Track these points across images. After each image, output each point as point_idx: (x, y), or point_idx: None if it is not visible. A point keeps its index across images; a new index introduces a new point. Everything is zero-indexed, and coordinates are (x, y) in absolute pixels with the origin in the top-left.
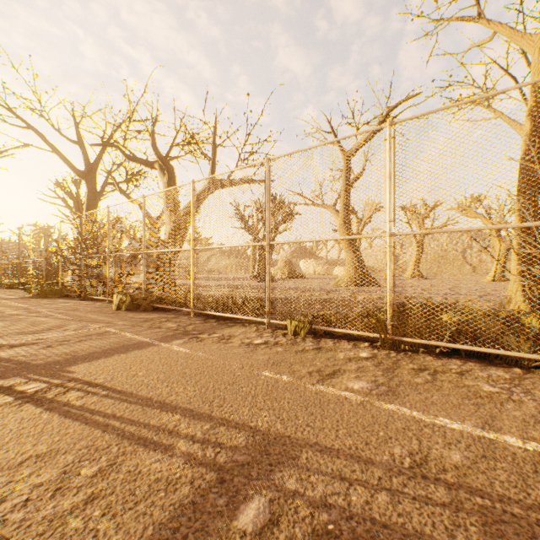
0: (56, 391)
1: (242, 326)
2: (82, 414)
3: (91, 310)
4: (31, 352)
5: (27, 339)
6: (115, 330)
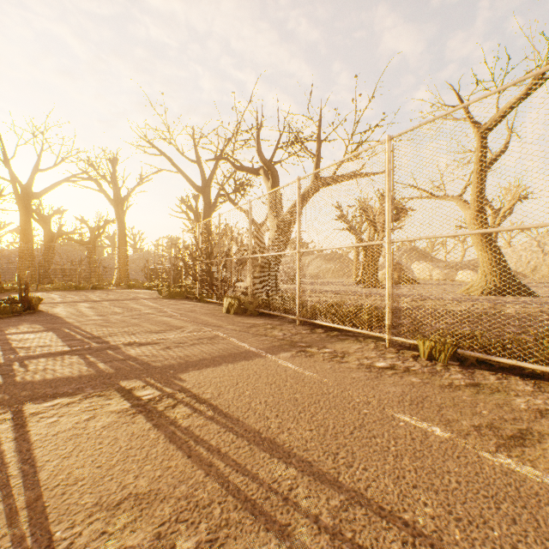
0: (166, 403)
1: (356, 341)
2: (186, 441)
3: (205, 312)
4: (153, 352)
5: (152, 338)
6: (223, 335)
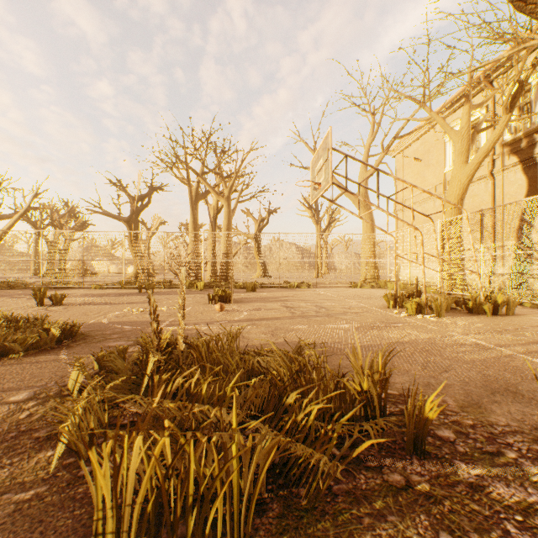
0: None
1: (73, 289)
2: None
3: None
4: None
5: None
6: (14, 292)
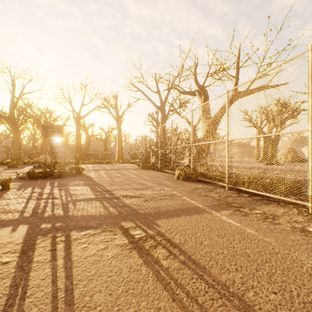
0: (149, 243)
1: (279, 206)
2: (168, 282)
3: (164, 178)
4: (138, 202)
5: (137, 193)
6: (178, 194)
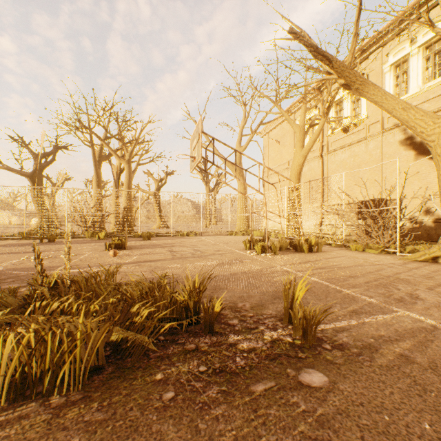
0: None
1: None
2: None
3: None
4: None
5: None
6: None
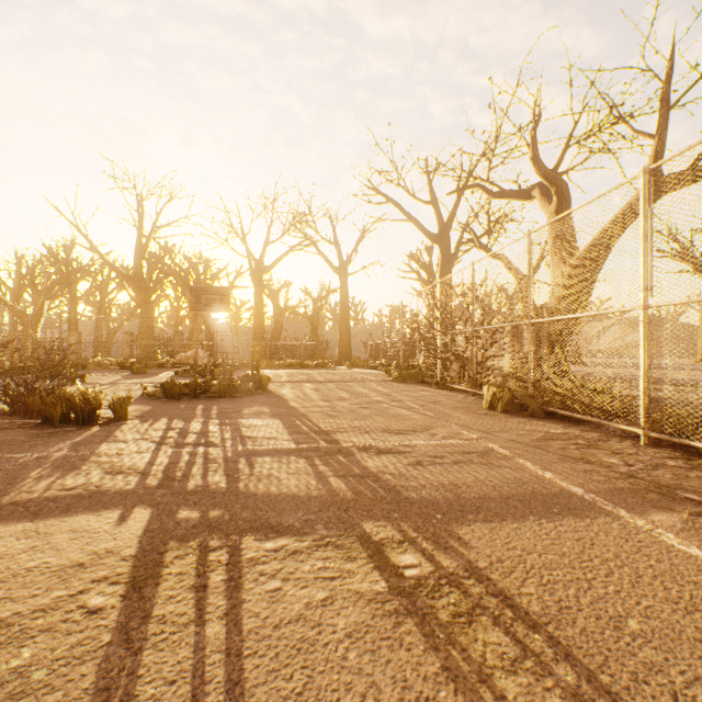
0: (449, 601)
1: None
2: None
3: (454, 404)
4: (399, 468)
5: (392, 442)
6: (501, 449)
